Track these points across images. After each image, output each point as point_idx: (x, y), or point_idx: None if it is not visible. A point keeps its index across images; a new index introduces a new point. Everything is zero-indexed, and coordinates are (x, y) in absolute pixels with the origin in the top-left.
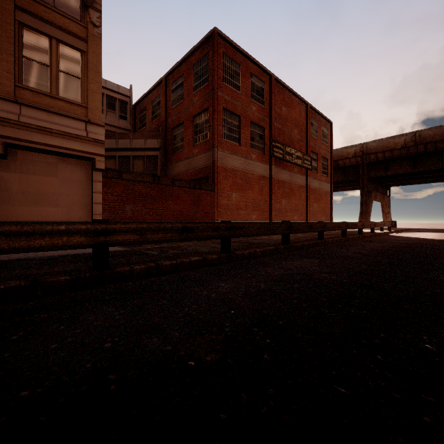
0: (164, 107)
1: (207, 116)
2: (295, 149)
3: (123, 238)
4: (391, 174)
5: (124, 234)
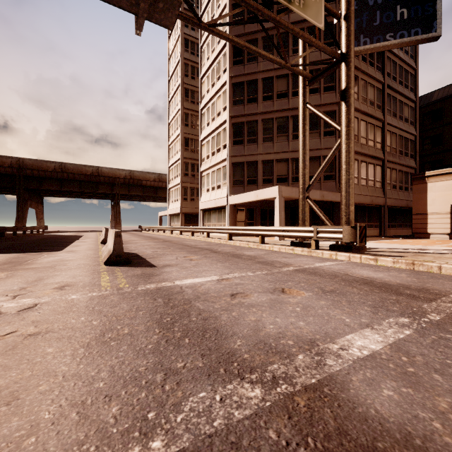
0: None
1: None
2: None
3: None
4: (45, 189)
5: None
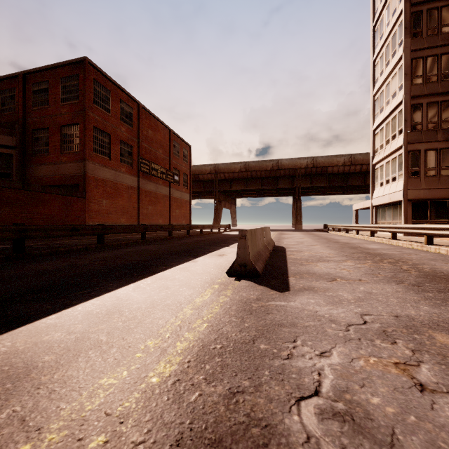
0: (21, 105)
1: (77, 130)
2: (160, 166)
3: (36, 234)
4: (233, 189)
5: (35, 232)
